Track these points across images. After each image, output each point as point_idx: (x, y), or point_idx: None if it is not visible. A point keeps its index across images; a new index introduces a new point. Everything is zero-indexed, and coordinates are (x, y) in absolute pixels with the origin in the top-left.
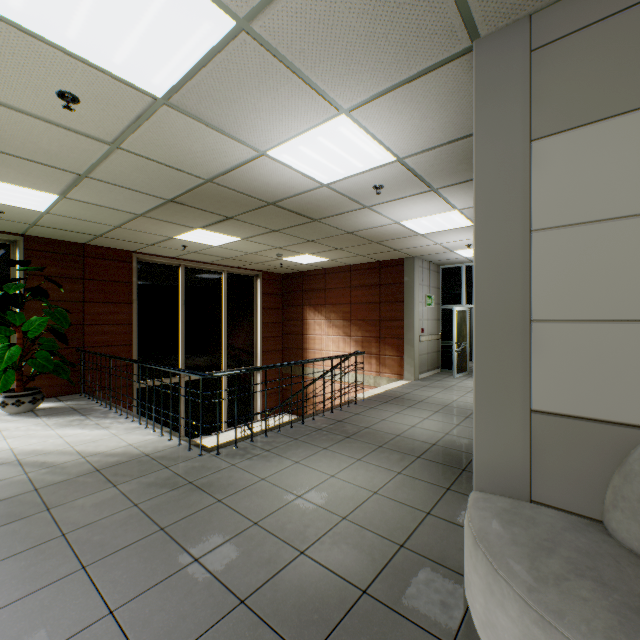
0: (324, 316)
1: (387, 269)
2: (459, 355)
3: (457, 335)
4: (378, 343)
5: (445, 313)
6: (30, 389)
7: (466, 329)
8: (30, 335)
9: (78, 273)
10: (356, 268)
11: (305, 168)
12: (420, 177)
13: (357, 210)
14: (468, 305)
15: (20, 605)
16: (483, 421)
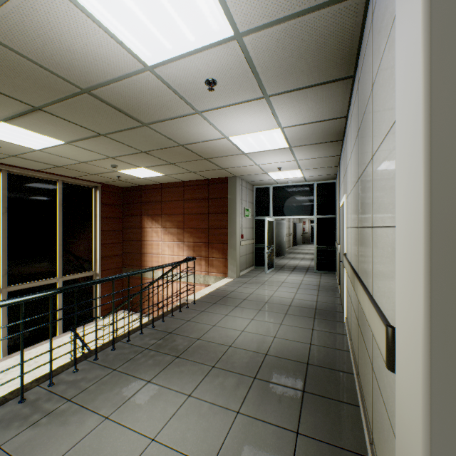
0: (161, 225)
1: (214, 186)
2: (269, 255)
3: (268, 240)
4: (207, 247)
5: (258, 223)
6: None
7: (273, 235)
8: None
9: None
10: (188, 184)
11: (117, 26)
12: (256, 75)
13: (188, 115)
14: (275, 217)
15: None
16: (451, 446)
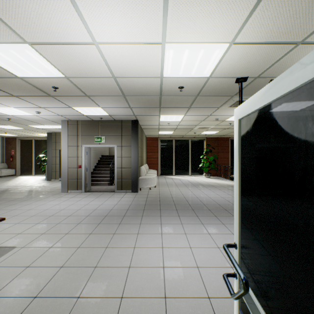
0: None
1: None
2: None
3: None
4: None
5: None
6: (208, 172)
7: None
8: (210, 160)
9: (216, 145)
10: None
11: None
12: None
13: None
14: None
15: (228, 192)
16: None
